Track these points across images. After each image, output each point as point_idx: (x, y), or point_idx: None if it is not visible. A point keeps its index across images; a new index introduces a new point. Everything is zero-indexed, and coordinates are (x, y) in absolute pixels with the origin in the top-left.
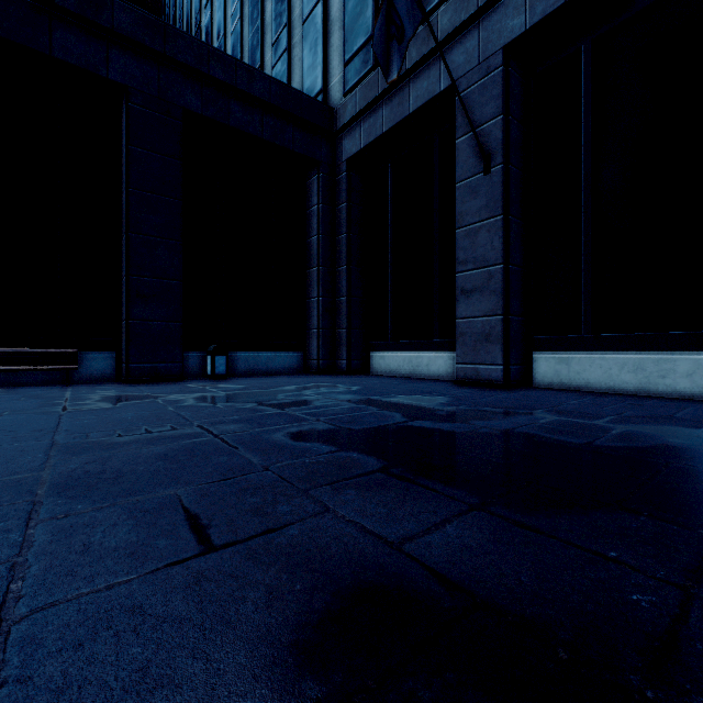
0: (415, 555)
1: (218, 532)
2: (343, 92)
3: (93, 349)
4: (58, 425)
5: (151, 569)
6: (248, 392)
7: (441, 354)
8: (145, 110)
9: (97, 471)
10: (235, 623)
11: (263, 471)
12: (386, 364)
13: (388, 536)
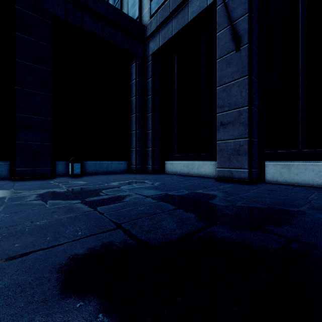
0: None
1: None
2: (150, 16)
3: None
4: None
5: None
6: (84, 188)
7: (206, 162)
8: (26, 11)
9: None
10: None
11: None
12: (173, 167)
13: None
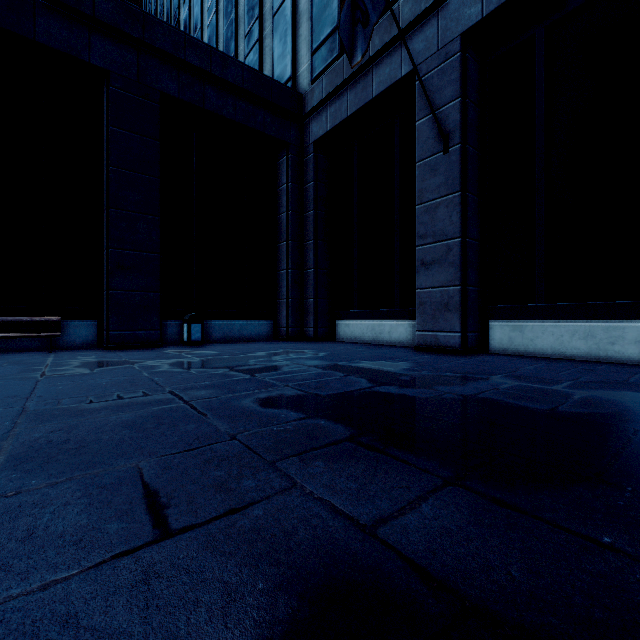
0: (391, 541)
1: (176, 512)
2: (310, 79)
3: (76, 318)
4: (33, 391)
5: (95, 562)
6: (221, 358)
7: (401, 322)
8: (125, 93)
9: (60, 441)
10: (184, 639)
11: (229, 440)
12: (350, 331)
13: (360, 517)
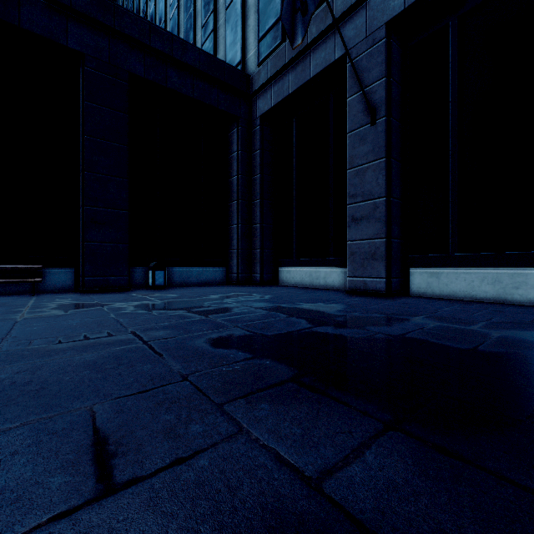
0: (338, 498)
1: (122, 463)
2: (257, 63)
3: (56, 265)
4: (9, 332)
5: (30, 526)
6: (180, 301)
7: (335, 269)
8: (98, 73)
9: (23, 382)
10: None
11: (181, 381)
12: (291, 277)
13: (305, 468)
